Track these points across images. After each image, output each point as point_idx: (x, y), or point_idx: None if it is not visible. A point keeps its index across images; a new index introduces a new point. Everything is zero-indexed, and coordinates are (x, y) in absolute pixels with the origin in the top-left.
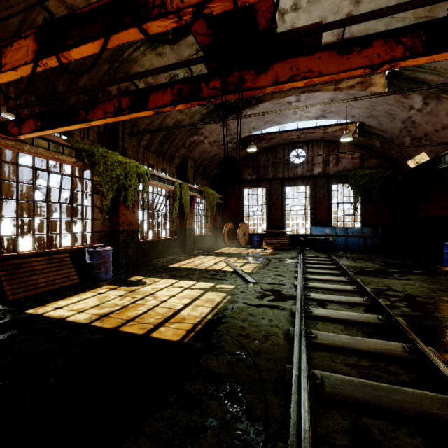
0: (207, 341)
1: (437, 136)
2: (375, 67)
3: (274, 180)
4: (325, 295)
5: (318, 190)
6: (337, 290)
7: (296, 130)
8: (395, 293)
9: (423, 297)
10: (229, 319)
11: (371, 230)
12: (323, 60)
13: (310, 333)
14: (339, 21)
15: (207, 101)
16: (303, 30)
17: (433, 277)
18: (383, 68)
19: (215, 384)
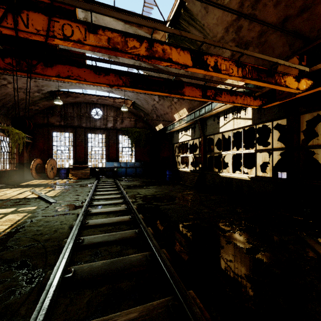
0: (4, 245)
1: (165, 117)
2: (111, 86)
3: (79, 128)
4: (102, 201)
5: (110, 138)
6: (111, 198)
7: (95, 95)
8: (140, 195)
9: (151, 195)
10: (27, 228)
11: (139, 164)
12: (87, 73)
13: (85, 221)
14: (93, 57)
15: (3, 71)
16: (74, 53)
17: (160, 186)
18: (115, 87)
19: (8, 264)
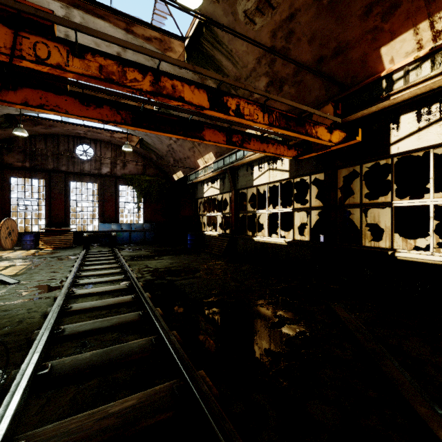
0: None
1: (186, 162)
2: (105, 122)
3: (55, 173)
4: (93, 279)
5: (106, 189)
6: (106, 274)
7: (82, 126)
8: (149, 269)
9: (164, 268)
10: None
11: (149, 226)
12: (69, 103)
13: (66, 306)
14: (79, 83)
15: None
16: (50, 75)
17: (177, 256)
18: (110, 124)
19: None
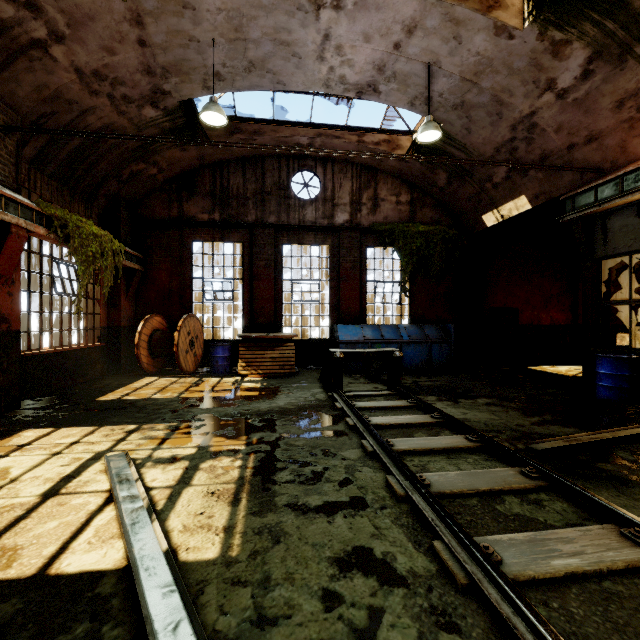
0: None
1: (567, 159)
2: None
3: (259, 228)
4: None
5: (343, 255)
6: None
7: (307, 125)
8: None
9: None
10: None
11: (436, 331)
12: None
13: None
14: None
15: None
16: None
17: None
18: None
19: None
